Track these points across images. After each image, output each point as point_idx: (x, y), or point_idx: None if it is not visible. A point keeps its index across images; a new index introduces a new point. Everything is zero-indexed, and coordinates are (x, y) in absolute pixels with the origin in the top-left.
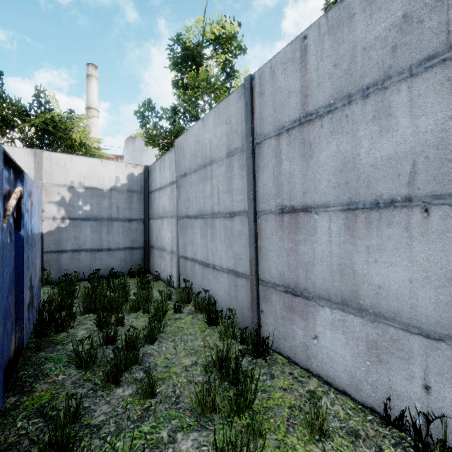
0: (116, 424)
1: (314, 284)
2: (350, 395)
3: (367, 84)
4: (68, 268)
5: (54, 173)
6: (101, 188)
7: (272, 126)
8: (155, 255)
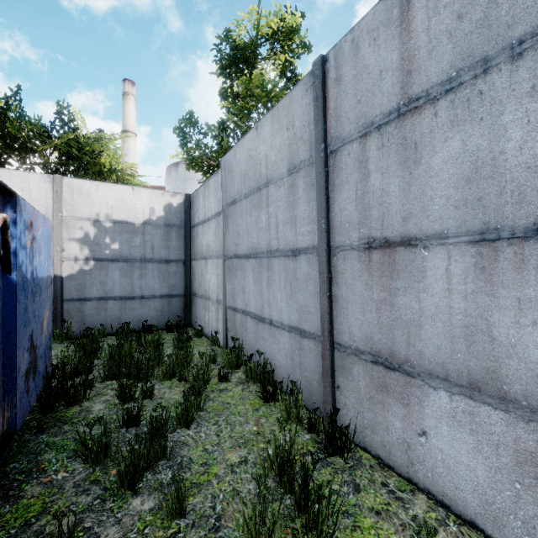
0: None
1: (421, 355)
2: (484, 530)
3: (520, 36)
4: (92, 319)
5: (76, 204)
6: (132, 222)
7: (355, 125)
8: (198, 304)
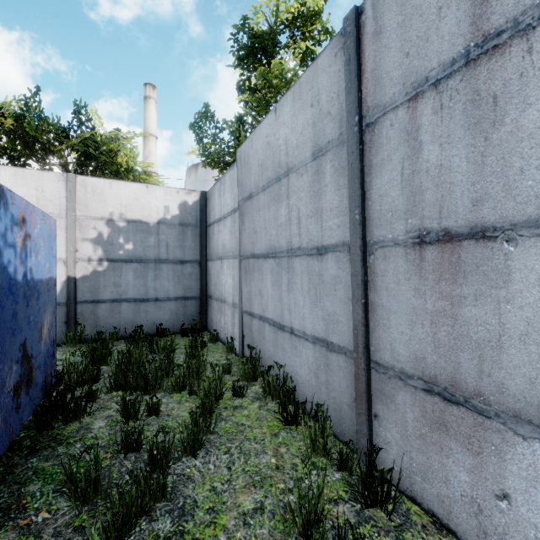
0: None
1: (502, 388)
2: None
3: None
4: (106, 322)
5: (90, 203)
6: (146, 221)
7: (401, 86)
8: (214, 307)
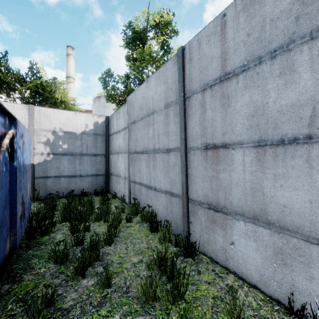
0: (81, 308)
1: (231, 203)
2: (260, 289)
3: (274, 47)
4: (52, 189)
5: (42, 121)
6: (75, 132)
7: (199, 84)
8: (113, 180)
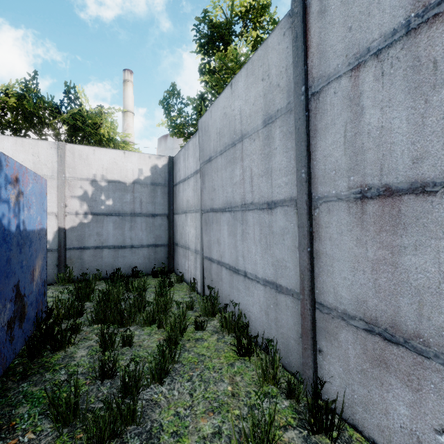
0: None
1: (441, 332)
2: None
3: None
4: (90, 265)
5: (77, 166)
6: (124, 181)
7: (344, 57)
8: (179, 253)
